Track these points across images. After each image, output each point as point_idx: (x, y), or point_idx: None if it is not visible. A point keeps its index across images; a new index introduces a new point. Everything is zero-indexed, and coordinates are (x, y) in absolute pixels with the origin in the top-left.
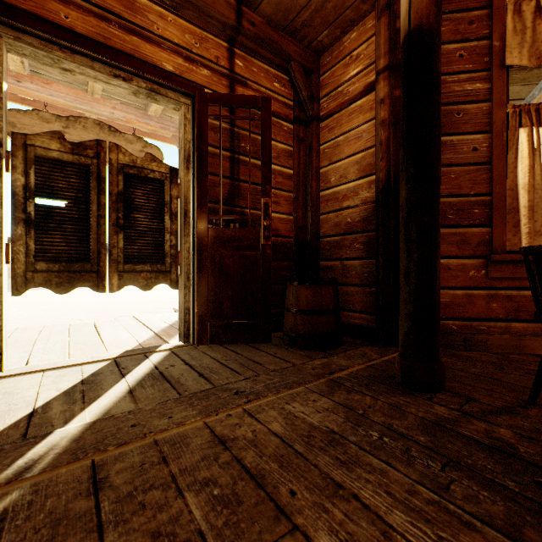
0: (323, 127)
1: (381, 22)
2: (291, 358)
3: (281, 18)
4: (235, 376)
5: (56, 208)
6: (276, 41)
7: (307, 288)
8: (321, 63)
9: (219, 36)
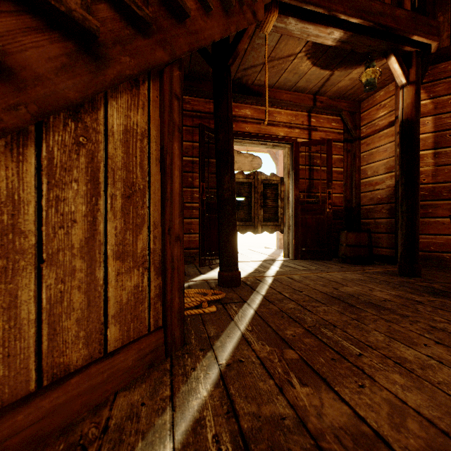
0: (363, 143)
1: (397, 90)
2: (343, 266)
3: (337, 95)
4: (318, 268)
5: (241, 201)
6: (334, 105)
7: (352, 233)
8: (361, 106)
9: (303, 111)
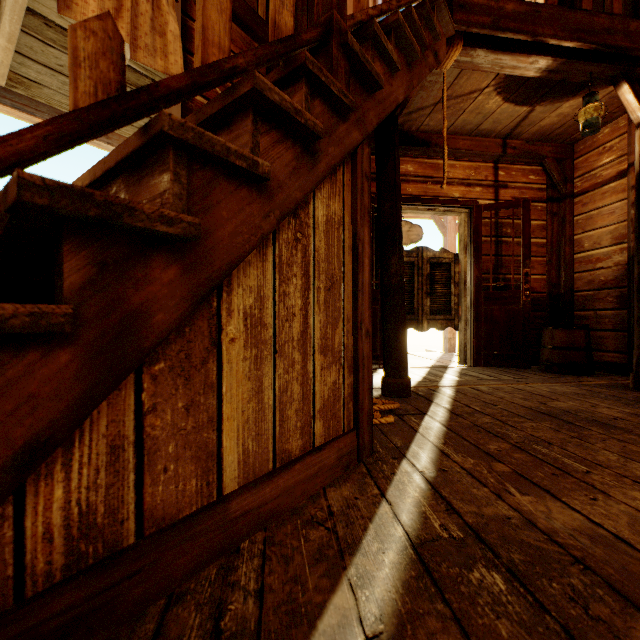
0: (576, 202)
1: (632, 126)
2: (548, 376)
3: (537, 137)
4: (511, 378)
5: None
6: (532, 151)
7: (561, 331)
8: (574, 150)
9: (487, 161)
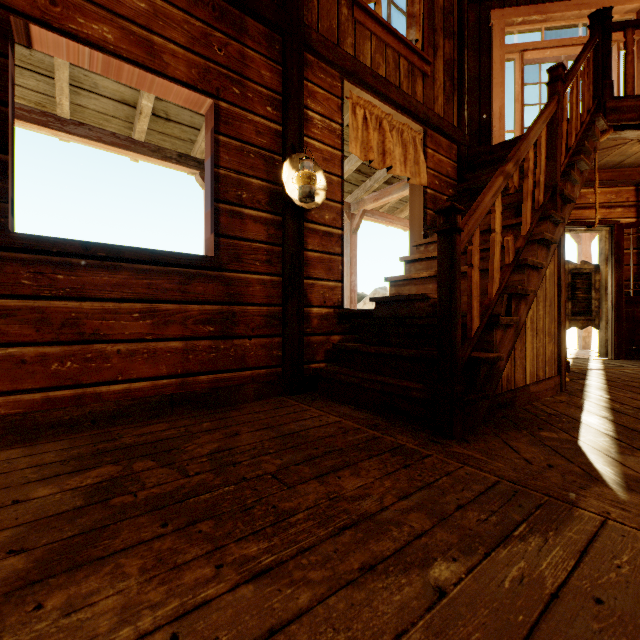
0: None
1: None
2: None
3: None
4: None
5: None
6: None
7: None
8: None
9: (628, 185)
